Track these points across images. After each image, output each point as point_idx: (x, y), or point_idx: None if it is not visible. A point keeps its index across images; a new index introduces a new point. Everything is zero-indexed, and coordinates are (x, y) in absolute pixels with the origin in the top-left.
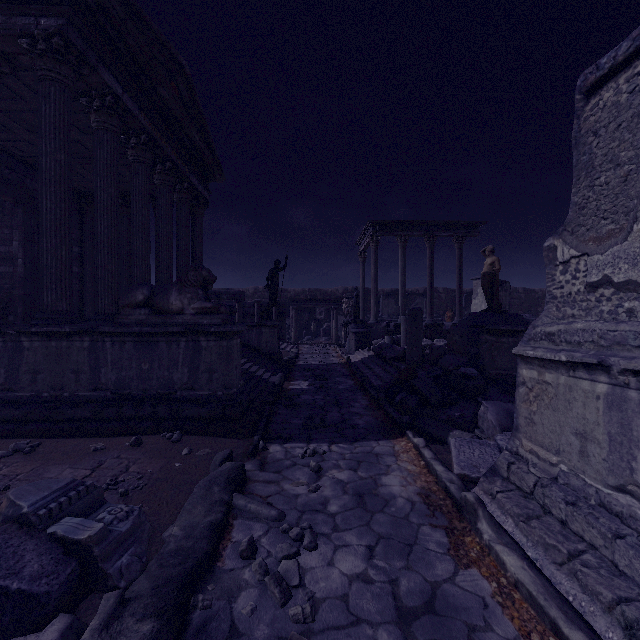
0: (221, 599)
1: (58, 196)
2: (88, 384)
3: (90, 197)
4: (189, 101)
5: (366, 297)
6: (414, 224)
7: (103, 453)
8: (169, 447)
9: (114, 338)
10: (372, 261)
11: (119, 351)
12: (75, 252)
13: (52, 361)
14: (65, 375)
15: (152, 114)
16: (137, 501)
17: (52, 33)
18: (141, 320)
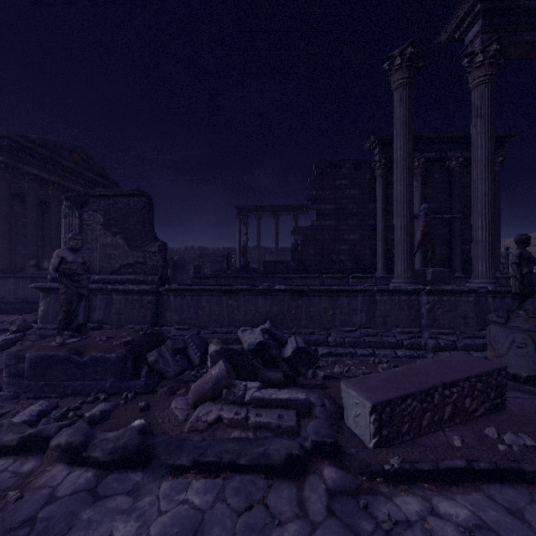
0: (5, 334)
1: (4, 224)
2: (13, 296)
3: (48, 204)
4: (88, 159)
5: (262, 253)
6: (264, 207)
7: (8, 317)
8: (31, 316)
9: (23, 279)
10: (237, 231)
11: (25, 284)
12: (39, 234)
13: (0, 288)
14: (5, 293)
15: (60, 174)
16: (4, 324)
17: (1, 163)
18: (33, 272)
